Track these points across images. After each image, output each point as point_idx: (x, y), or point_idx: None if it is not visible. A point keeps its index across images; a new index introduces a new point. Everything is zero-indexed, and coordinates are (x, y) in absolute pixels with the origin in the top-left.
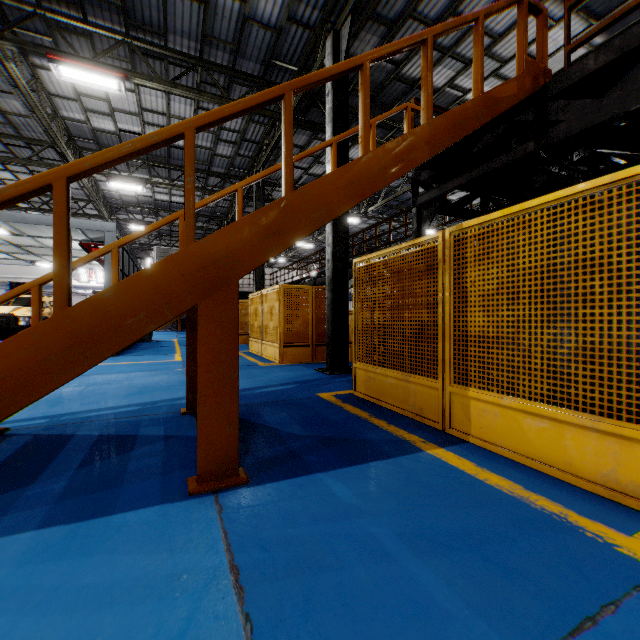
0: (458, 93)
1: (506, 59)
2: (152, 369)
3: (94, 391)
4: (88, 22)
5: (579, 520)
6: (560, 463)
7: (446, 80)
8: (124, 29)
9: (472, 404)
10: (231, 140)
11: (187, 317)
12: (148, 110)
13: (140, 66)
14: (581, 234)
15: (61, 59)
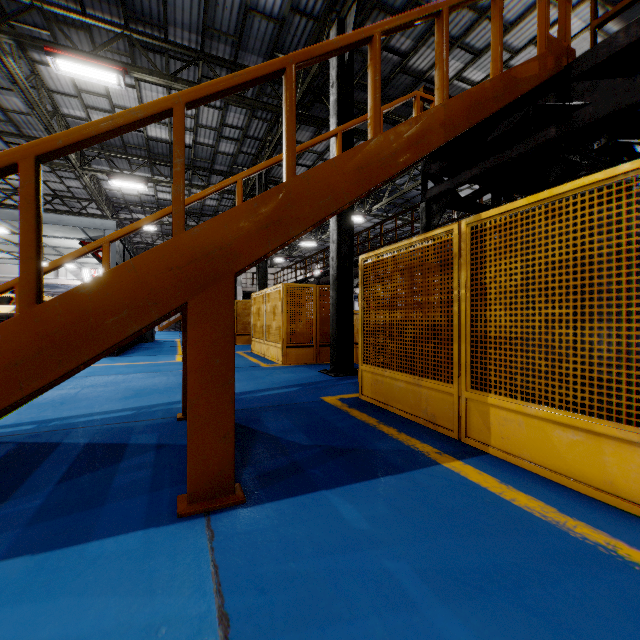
0: (466, 86)
1: (517, 50)
2: (151, 370)
3: (89, 394)
4: (86, 15)
5: (630, 554)
6: (597, 481)
7: (454, 72)
8: (123, 22)
9: (492, 412)
10: (233, 137)
11: (183, 316)
12: None
13: (140, 60)
14: (623, 221)
15: (59, 52)
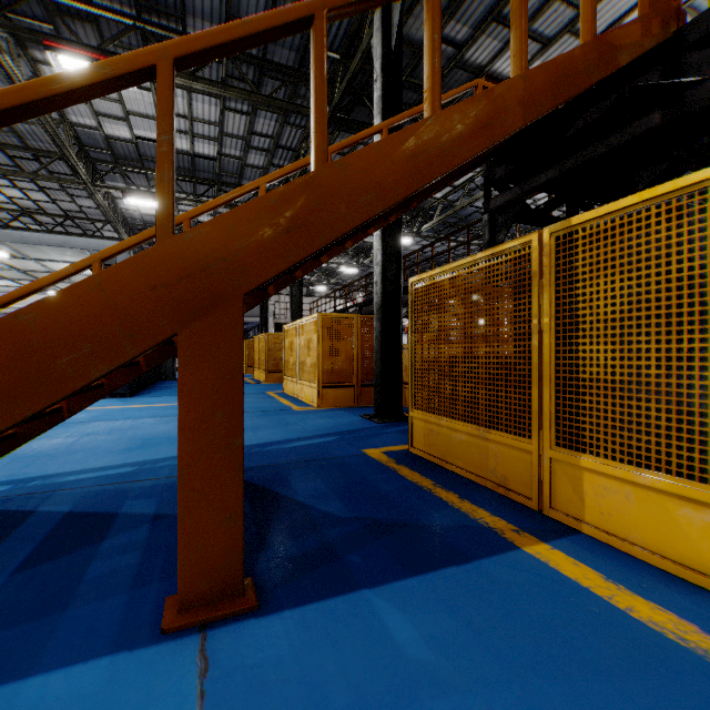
0: None
1: None
2: (166, 414)
3: (87, 444)
4: (93, 4)
5: None
6: None
7: None
8: (135, 12)
9: (586, 478)
10: (263, 147)
11: None
12: None
13: None
14: None
15: (60, 47)
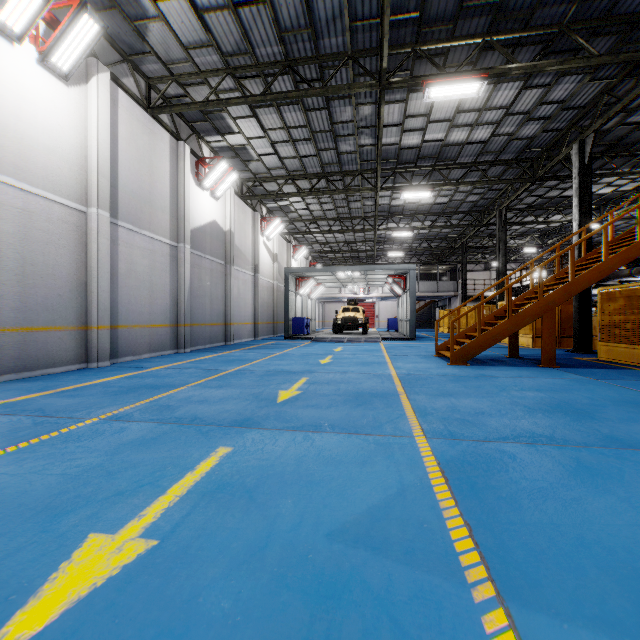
0: None
1: None
2: None
3: None
4: (416, 166)
5: None
6: None
7: None
8: (433, 163)
9: None
10: (479, 192)
11: None
12: None
13: (434, 174)
14: None
15: (406, 191)
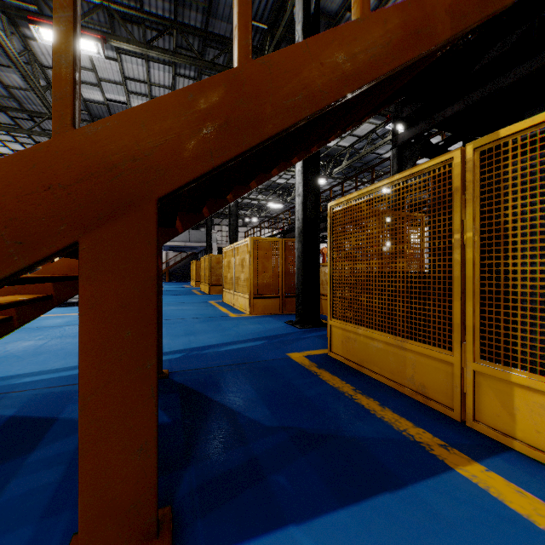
0: None
1: None
2: None
3: (53, 346)
4: None
5: None
6: None
7: None
8: None
9: (517, 393)
10: None
11: None
12: (131, 79)
13: (120, 33)
14: None
15: (41, 22)
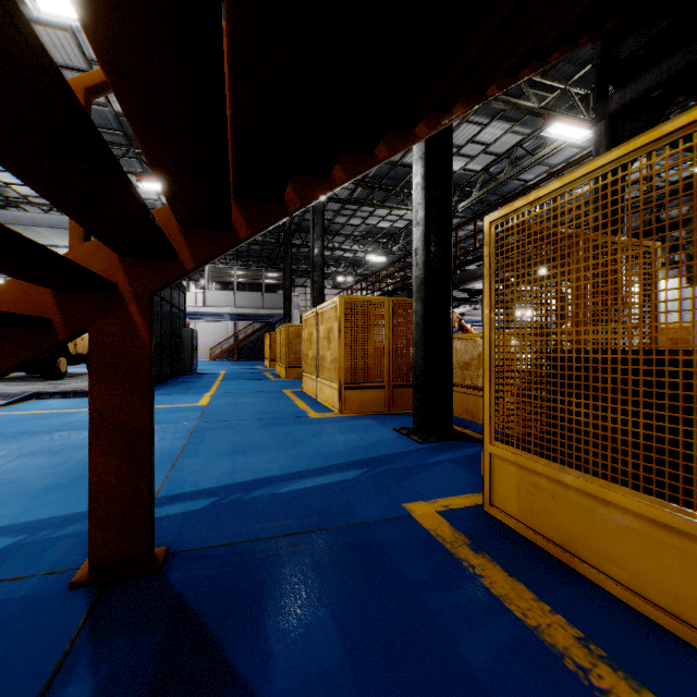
0: None
1: None
2: None
3: (7, 474)
4: None
5: None
6: None
7: None
8: None
9: None
10: None
11: (90, 341)
12: None
13: None
14: None
15: None
